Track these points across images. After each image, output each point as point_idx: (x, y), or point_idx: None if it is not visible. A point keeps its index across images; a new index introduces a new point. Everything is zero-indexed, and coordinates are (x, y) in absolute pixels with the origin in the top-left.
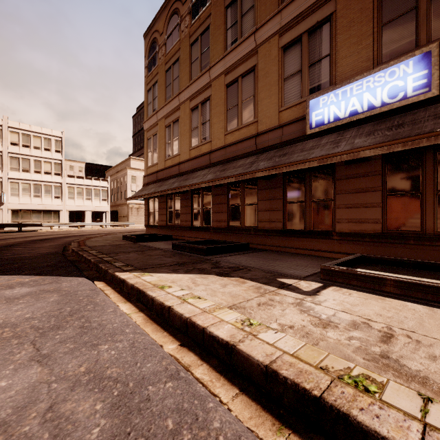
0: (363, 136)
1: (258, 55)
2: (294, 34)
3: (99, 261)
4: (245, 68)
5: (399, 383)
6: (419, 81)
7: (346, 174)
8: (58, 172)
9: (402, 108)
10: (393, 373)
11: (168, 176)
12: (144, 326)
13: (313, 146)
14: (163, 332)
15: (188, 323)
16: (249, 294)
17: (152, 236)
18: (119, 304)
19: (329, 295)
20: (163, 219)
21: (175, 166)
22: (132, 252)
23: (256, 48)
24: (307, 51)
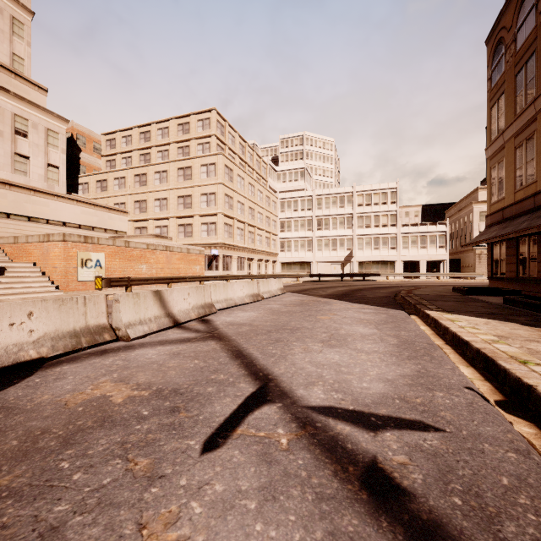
0: None
1: None
2: None
3: (417, 303)
4: None
5: None
6: None
7: None
8: (393, 224)
9: None
10: None
11: (517, 213)
12: (430, 335)
13: None
14: (440, 339)
15: (454, 335)
16: (530, 336)
17: (488, 289)
18: (421, 326)
19: None
20: (511, 270)
21: (528, 199)
22: (451, 301)
23: None
24: None
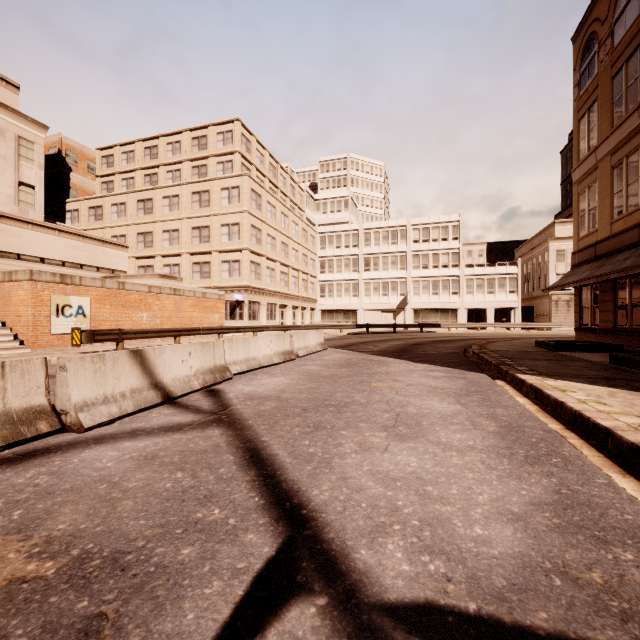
0: None
1: None
2: None
3: (500, 363)
4: None
5: None
6: None
7: None
8: (455, 264)
9: None
10: None
11: (616, 248)
12: (535, 412)
13: None
14: (552, 419)
15: (576, 415)
16: None
17: (582, 343)
18: (516, 397)
19: None
20: (606, 319)
21: (631, 230)
22: (542, 360)
23: None
24: None
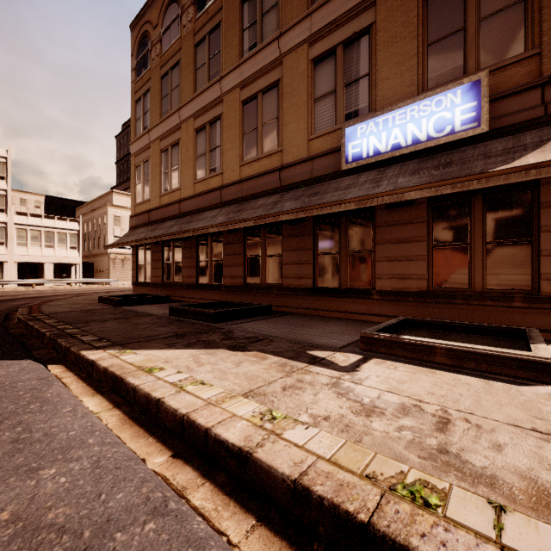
0: (407, 175)
1: (282, 67)
2: (327, 45)
3: (58, 335)
4: (267, 82)
5: (464, 488)
6: (468, 114)
7: (387, 221)
8: (0, 208)
9: (449, 145)
10: (456, 474)
11: (164, 217)
12: (120, 431)
13: (350, 185)
14: (149, 437)
15: (184, 422)
16: (272, 374)
17: (142, 297)
18: (84, 398)
19: (371, 371)
20: (157, 275)
21: (174, 204)
22: (110, 320)
23: (280, 58)
24: (343, 68)
